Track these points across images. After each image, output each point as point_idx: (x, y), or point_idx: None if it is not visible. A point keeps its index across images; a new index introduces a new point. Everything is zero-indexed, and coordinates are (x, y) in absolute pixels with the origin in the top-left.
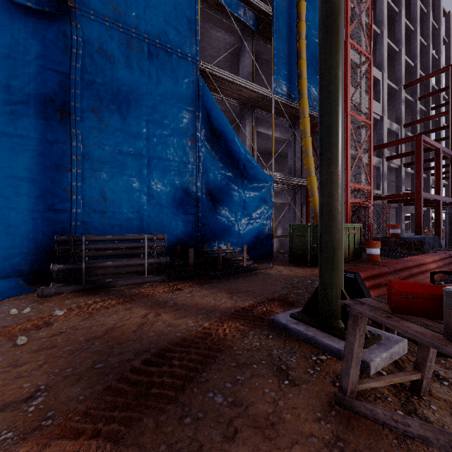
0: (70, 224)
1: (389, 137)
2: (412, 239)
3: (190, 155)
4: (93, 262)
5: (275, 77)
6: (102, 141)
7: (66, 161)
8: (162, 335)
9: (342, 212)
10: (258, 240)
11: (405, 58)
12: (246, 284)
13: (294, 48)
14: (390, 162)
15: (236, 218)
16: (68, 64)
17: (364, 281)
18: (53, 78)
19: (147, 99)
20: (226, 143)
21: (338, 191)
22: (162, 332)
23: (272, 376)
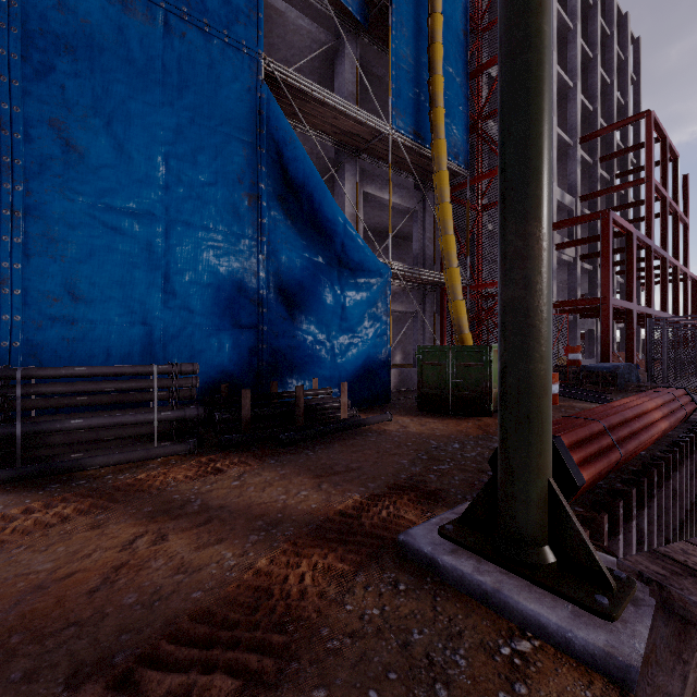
0: None
1: (559, 215)
2: (600, 368)
3: (246, 222)
4: (41, 421)
5: (394, 101)
6: (70, 185)
7: None
8: (157, 601)
9: (550, 319)
10: (365, 372)
11: (582, 99)
12: (346, 454)
13: (425, 57)
14: (561, 252)
15: (330, 335)
16: None
17: (570, 453)
18: None
19: (163, 113)
20: (311, 203)
21: (543, 274)
22: (159, 590)
23: None
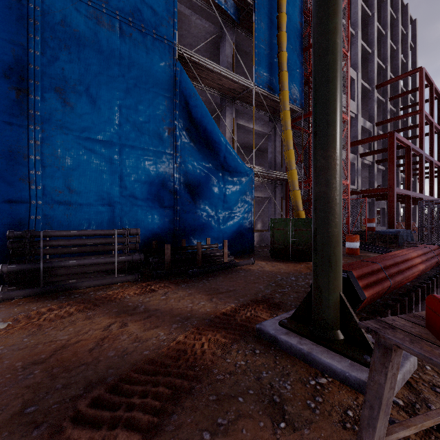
0: (29, 218)
1: (362, 135)
2: (387, 232)
3: (167, 145)
4: (53, 261)
5: (256, 68)
6: (67, 125)
7: (23, 146)
8: (125, 355)
9: (340, 203)
10: (238, 234)
11: (377, 60)
12: (227, 282)
13: (275, 40)
14: (363, 158)
15: (217, 212)
16: (26, 36)
17: (357, 281)
18: (7, 51)
19: (119, 81)
20: (205, 132)
21: (337, 178)
22: (126, 350)
23: (263, 415)
